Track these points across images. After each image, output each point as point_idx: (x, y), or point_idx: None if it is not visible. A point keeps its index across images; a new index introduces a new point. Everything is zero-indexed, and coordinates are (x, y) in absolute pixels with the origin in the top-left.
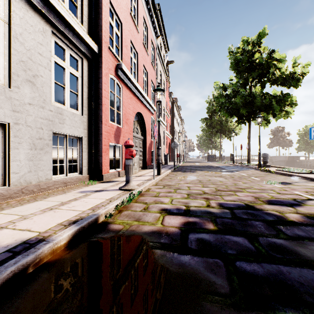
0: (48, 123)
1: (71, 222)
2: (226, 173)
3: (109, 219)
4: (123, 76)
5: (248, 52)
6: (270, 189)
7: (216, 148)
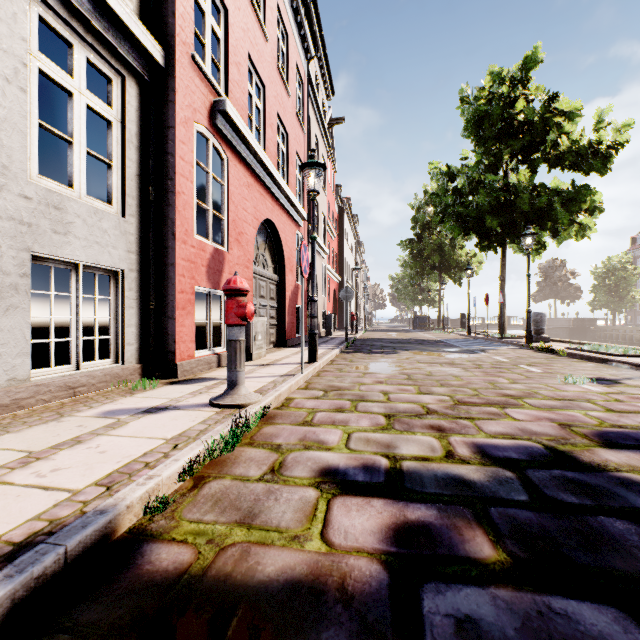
0: (17, 230)
1: (3, 553)
2: (463, 357)
3: (157, 518)
4: (229, 131)
5: (502, 98)
6: (581, 398)
7: (430, 303)
